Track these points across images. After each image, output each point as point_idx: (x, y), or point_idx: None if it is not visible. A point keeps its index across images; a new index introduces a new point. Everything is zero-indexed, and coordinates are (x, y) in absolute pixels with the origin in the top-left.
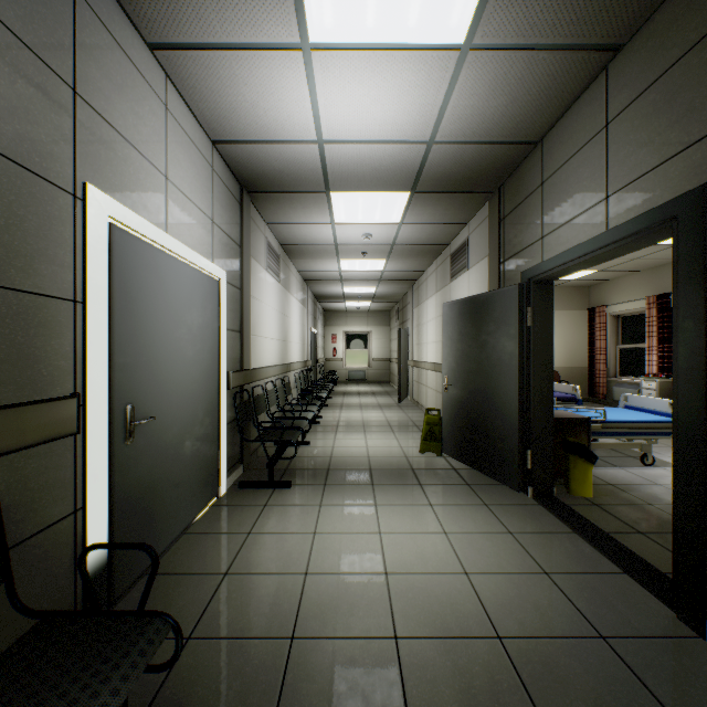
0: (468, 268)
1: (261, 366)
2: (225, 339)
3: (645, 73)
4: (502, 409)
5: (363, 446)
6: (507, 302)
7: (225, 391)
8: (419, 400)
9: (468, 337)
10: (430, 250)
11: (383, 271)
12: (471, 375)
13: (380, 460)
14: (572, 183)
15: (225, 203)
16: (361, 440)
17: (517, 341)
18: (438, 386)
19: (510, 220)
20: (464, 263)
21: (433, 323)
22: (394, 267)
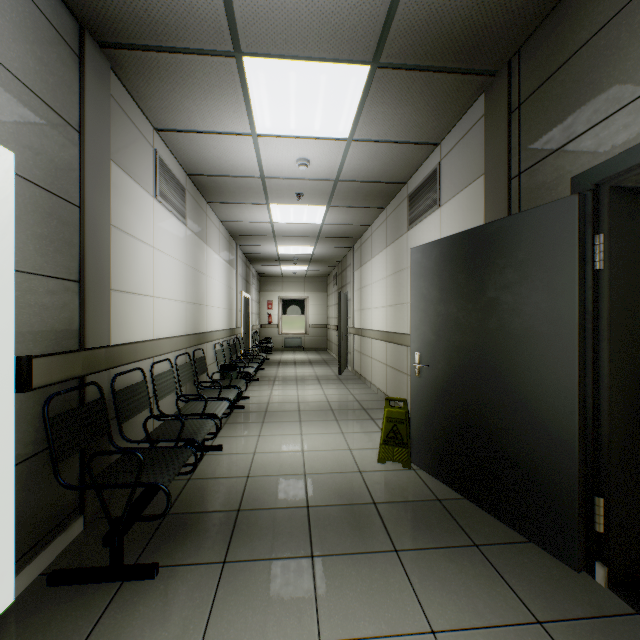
0: (440, 205)
1: (143, 338)
2: (11, 291)
3: None
4: (534, 415)
5: (298, 451)
6: (548, 229)
7: (11, 397)
8: (361, 372)
9: (460, 294)
10: (381, 192)
11: (323, 224)
12: (464, 353)
13: (323, 481)
14: None
15: (17, 18)
16: (295, 437)
17: (575, 298)
18: (388, 358)
19: (538, 100)
20: (432, 199)
21: (381, 284)
22: (336, 219)
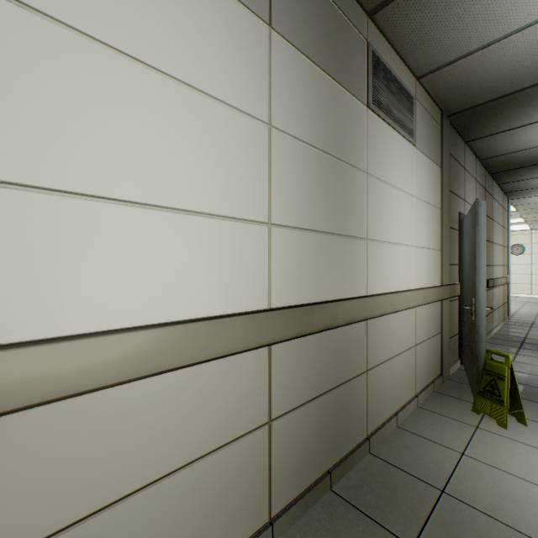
0: (416, 146)
1: None
2: None
3: (479, 178)
4: None
5: None
6: None
7: None
8: None
9: None
10: None
11: None
12: None
13: None
14: (471, 188)
15: None
16: None
17: None
18: (288, 390)
19: (453, 163)
20: (410, 127)
21: (228, 121)
22: None
